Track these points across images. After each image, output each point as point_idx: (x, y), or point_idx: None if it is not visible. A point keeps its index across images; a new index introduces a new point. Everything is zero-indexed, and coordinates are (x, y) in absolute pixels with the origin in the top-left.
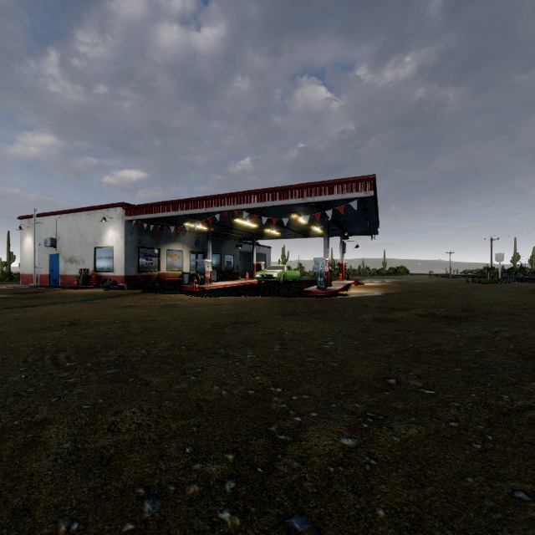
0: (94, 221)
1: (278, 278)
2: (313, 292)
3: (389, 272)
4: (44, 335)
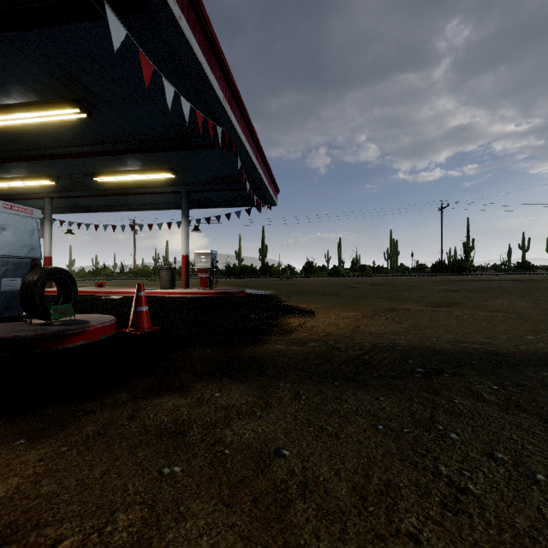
0: None
1: None
2: (244, 291)
3: None
4: None
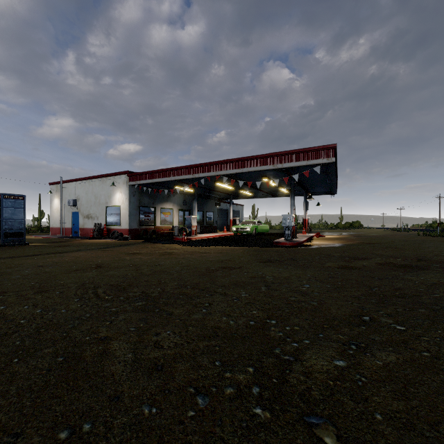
0: (105, 185)
1: (251, 231)
2: (281, 243)
3: (346, 226)
4: (81, 275)
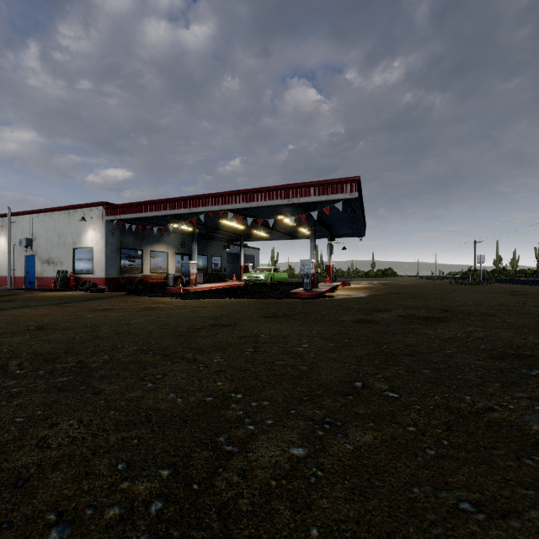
0: (72, 220)
1: (265, 280)
2: (298, 293)
3: (377, 274)
4: (3, 341)
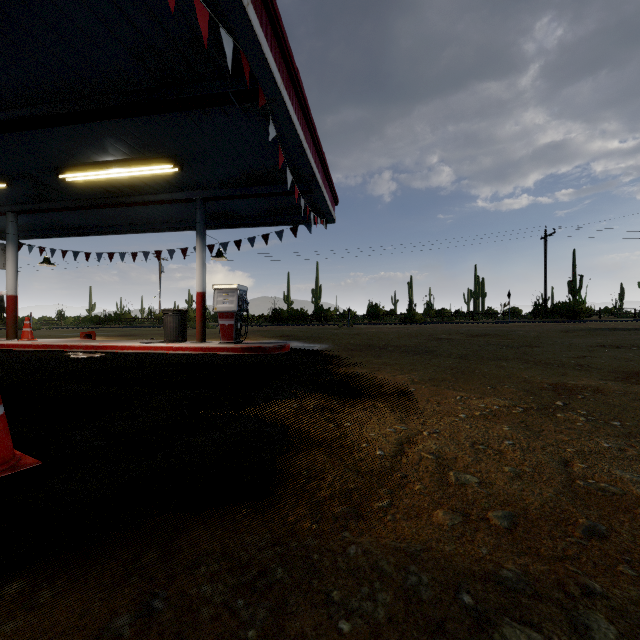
0: None
1: None
2: (286, 346)
3: None
4: None
